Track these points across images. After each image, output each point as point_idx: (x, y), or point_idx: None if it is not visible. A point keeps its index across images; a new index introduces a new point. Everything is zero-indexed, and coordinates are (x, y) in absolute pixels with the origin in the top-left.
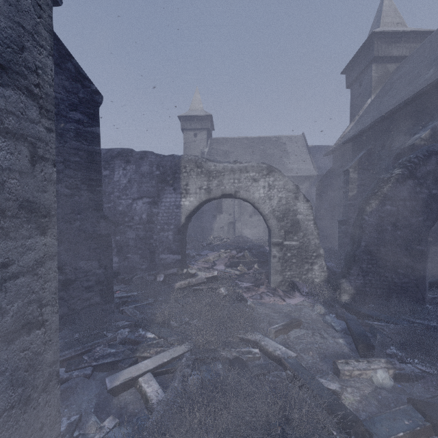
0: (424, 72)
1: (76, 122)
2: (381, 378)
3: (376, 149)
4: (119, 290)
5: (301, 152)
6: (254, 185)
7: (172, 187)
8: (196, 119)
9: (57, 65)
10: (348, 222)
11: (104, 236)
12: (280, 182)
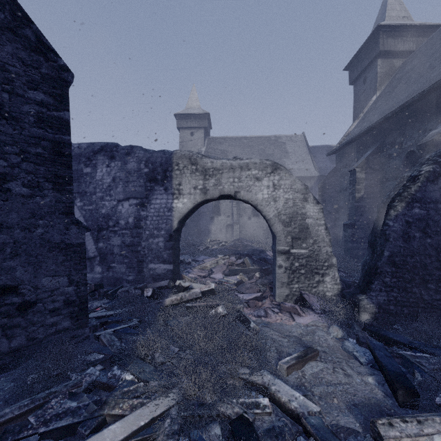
0: (439, 63)
1: (37, 104)
2: None
3: (384, 147)
4: (100, 306)
5: (301, 152)
6: (256, 184)
7: (162, 187)
8: (192, 117)
9: (11, 30)
10: (355, 226)
11: (75, 246)
12: (286, 181)
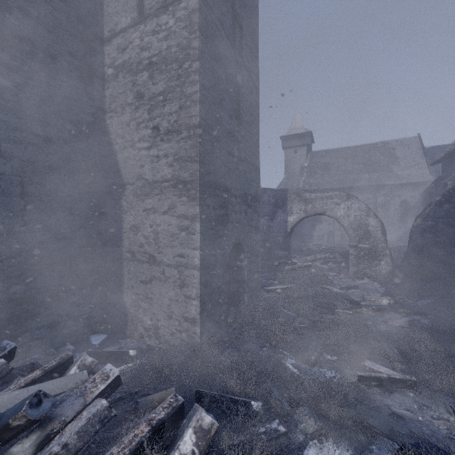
0: None
1: None
2: (385, 302)
3: None
4: None
5: (414, 156)
6: (336, 207)
7: (281, 210)
8: (296, 137)
9: None
10: None
11: None
12: (355, 205)
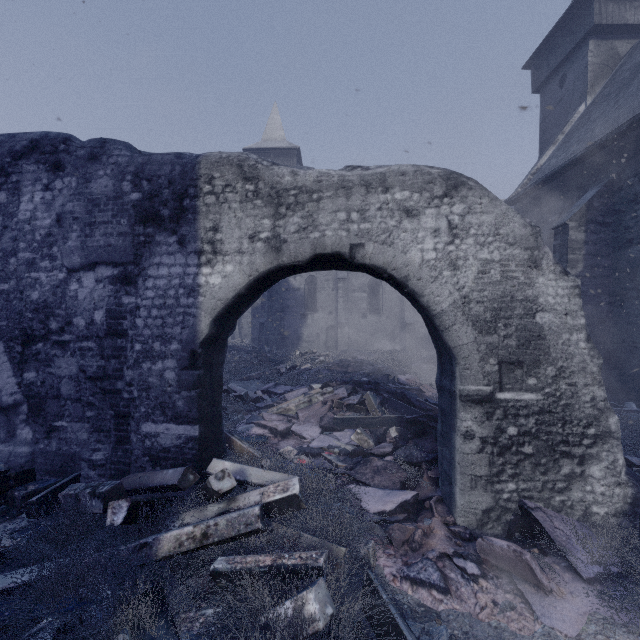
0: None
1: None
2: None
3: (624, 182)
4: None
5: None
6: (406, 226)
7: (174, 236)
8: (272, 154)
9: None
10: None
11: None
12: (484, 216)
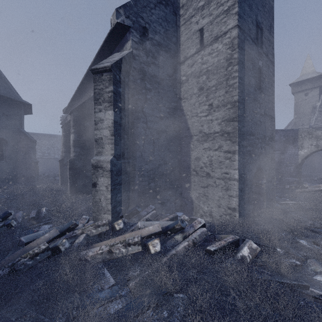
0: None
1: None
2: None
3: None
4: None
5: None
6: None
7: (292, 145)
8: (306, 82)
9: None
10: None
11: None
12: None
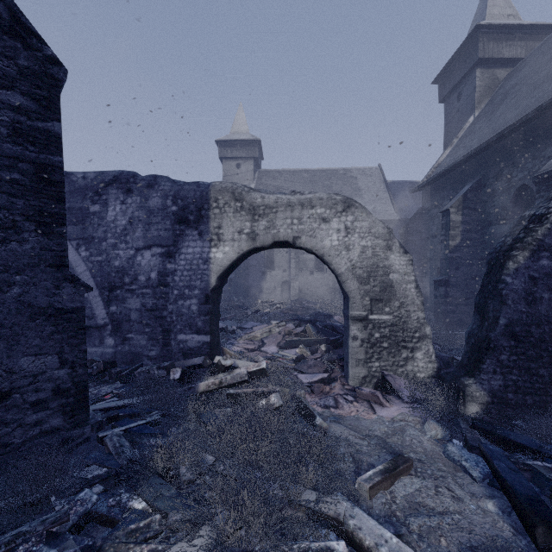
0: None
1: (12, 110)
2: None
3: (487, 181)
4: (111, 392)
5: (377, 189)
6: (323, 227)
7: (196, 231)
8: (239, 144)
9: None
10: (449, 283)
11: (70, 311)
12: (363, 223)
